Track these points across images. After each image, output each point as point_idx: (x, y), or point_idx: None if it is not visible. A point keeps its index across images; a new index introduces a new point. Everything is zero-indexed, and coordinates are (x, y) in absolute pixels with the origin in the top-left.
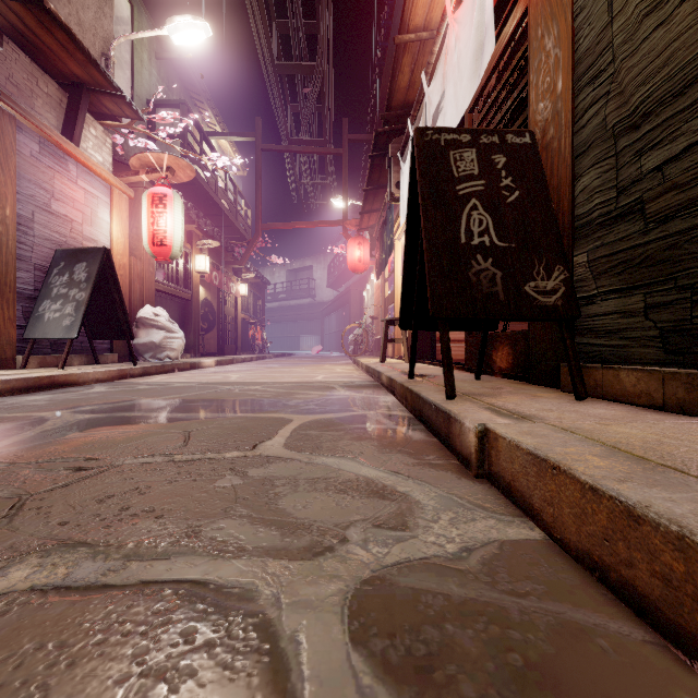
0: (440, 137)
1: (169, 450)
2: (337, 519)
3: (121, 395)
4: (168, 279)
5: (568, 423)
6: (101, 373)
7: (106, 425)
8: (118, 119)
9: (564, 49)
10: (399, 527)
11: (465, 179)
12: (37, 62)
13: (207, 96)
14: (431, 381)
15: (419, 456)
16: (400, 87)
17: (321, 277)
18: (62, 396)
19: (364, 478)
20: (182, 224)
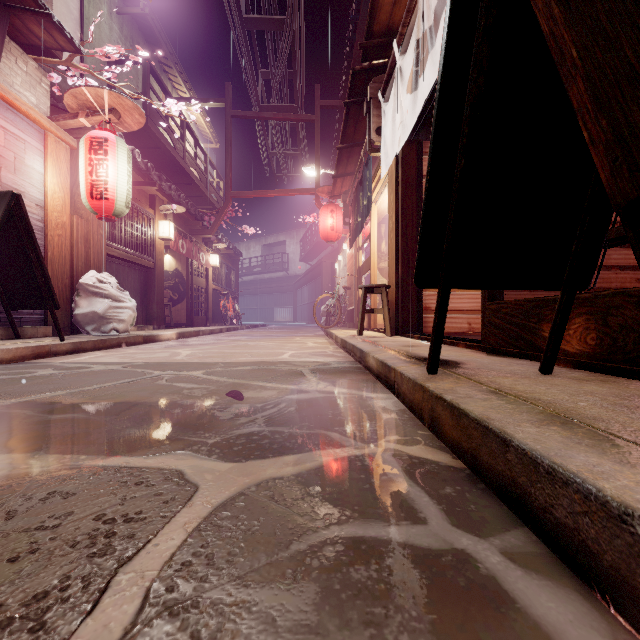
0: None
1: None
2: None
3: None
4: (125, 245)
5: None
6: (3, 352)
7: None
8: (57, 56)
9: None
10: None
11: None
12: None
13: (175, 60)
14: (469, 377)
15: None
16: (385, 2)
17: (294, 251)
18: None
19: None
20: (129, 175)
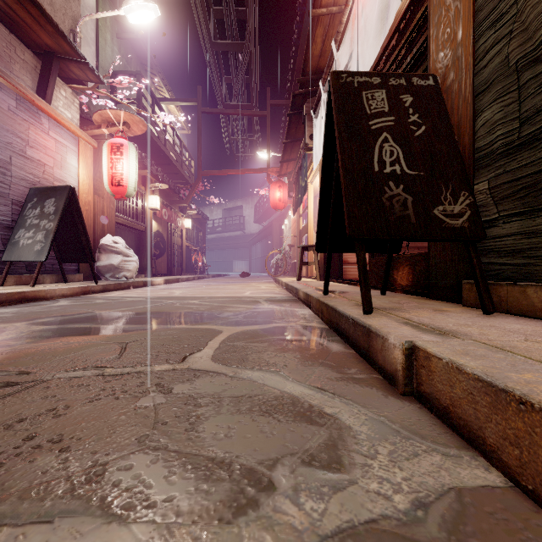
0: (353, 80)
1: (102, 363)
2: (262, 454)
3: (79, 308)
4: (126, 214)
5: (497, 340)
6: (67, 289)
7: (53, 337)
8: (84, 83)
9: (464, 0)
10: (333, 466)
11: (376, 115)
12: (15, 34)
13: (159, 69)
14: (343, 296)
15: (341, 369)
16: (314, 55)
17: (249, 214)
18: (28, 309)
19: (290, 395)
20: (136, 168)
